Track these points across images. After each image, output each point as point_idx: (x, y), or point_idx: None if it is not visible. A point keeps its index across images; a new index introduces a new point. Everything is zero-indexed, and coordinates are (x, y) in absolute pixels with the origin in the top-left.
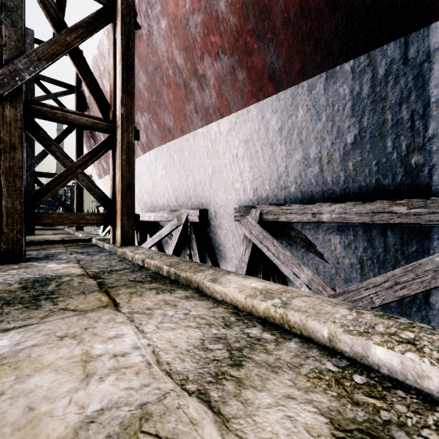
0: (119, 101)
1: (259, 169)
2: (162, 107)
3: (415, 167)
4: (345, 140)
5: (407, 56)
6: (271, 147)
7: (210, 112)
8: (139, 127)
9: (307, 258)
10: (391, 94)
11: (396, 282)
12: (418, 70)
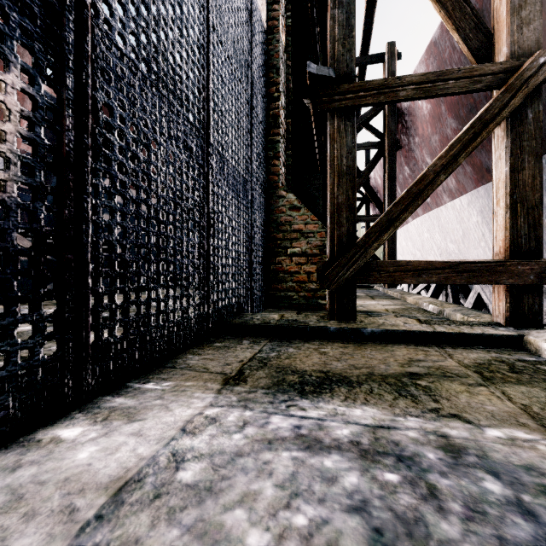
0: (386, 203)
1: None
2: None
3: None
4: None
5: None
6: None
7: (453, 192)
8: None
9: None
10: None
11: None
12: None
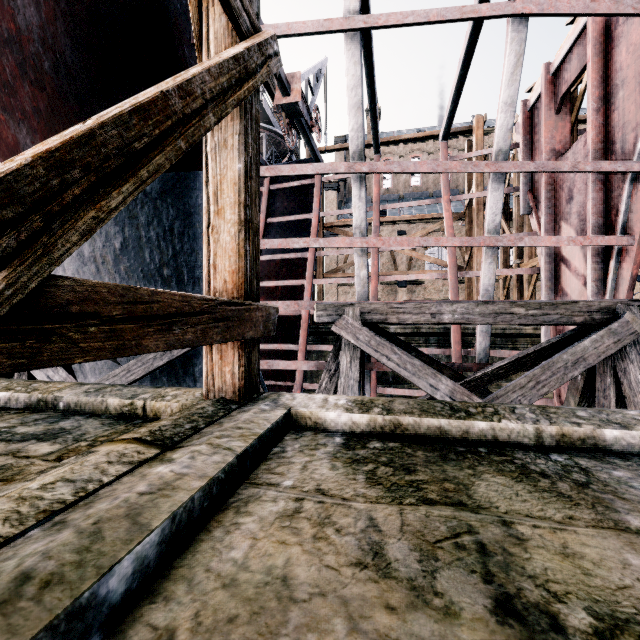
0: None
1: None
2: None
3: (167, 277)
4: (114, 245)
5: (146, 190)
6: None
7: None
8: None
9: (102, 363)
10: (141, 215)
11: (129, 370)
12: (155, 203)
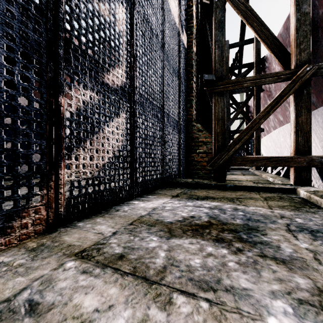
0: None
1: (320, 137)
2: (277, 113)
3: None
4: None
5: None
6: (321, 129)
7: None
8: (270, 120)
9: None
10: None
11: None
12: None
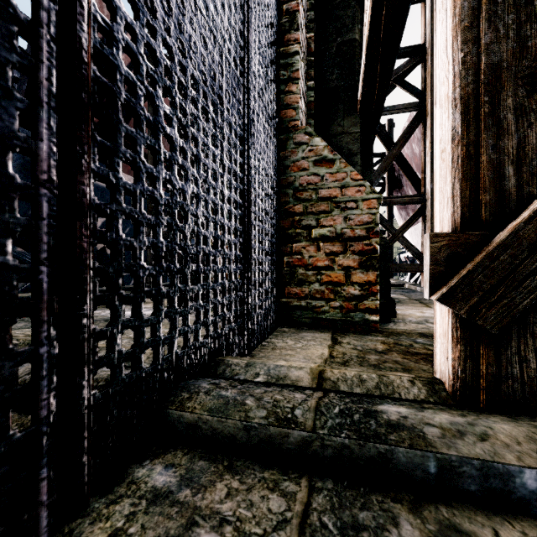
0: (428, 179)
1: None
2: None
3: None
4: None
5: None
6: None
7: None
8: None
9: None
10: None
11: None
12: None
